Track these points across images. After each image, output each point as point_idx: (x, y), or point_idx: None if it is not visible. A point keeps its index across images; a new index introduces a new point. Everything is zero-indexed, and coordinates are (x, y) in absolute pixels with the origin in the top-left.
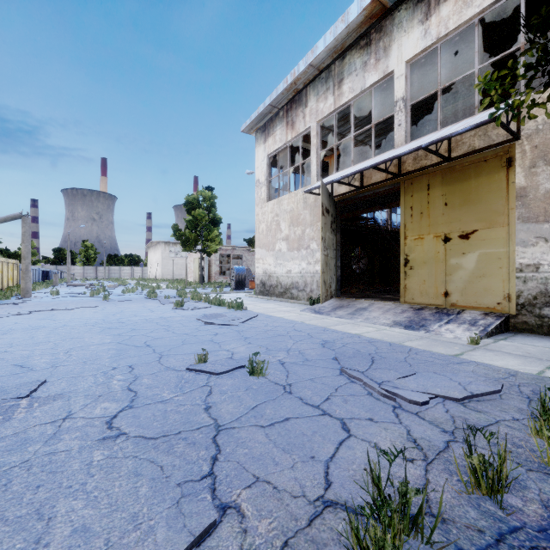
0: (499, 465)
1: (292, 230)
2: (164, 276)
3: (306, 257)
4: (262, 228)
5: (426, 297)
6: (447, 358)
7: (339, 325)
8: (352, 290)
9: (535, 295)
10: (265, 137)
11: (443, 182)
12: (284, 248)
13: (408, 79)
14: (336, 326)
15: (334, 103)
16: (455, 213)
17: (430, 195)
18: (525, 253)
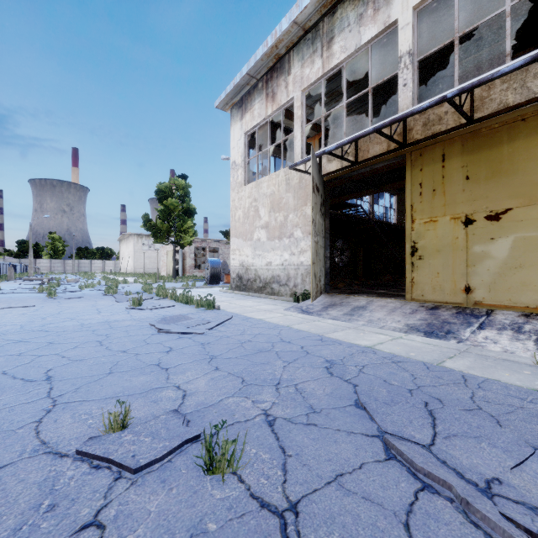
0: None
1: (273, 217)
2: (137, 269)
3: (289, 247)
4: (239, 215)
5: (440, 294)
6: None
7: (339, 331)
8: (339, 285)
9: None
10: (241, 113)
11: (464, 150)
12: (263, 237)
13: (415, 29)
14: (335, 332)
15: (323, 67)
16: (479, 188)
17: (445, 167)
18: None
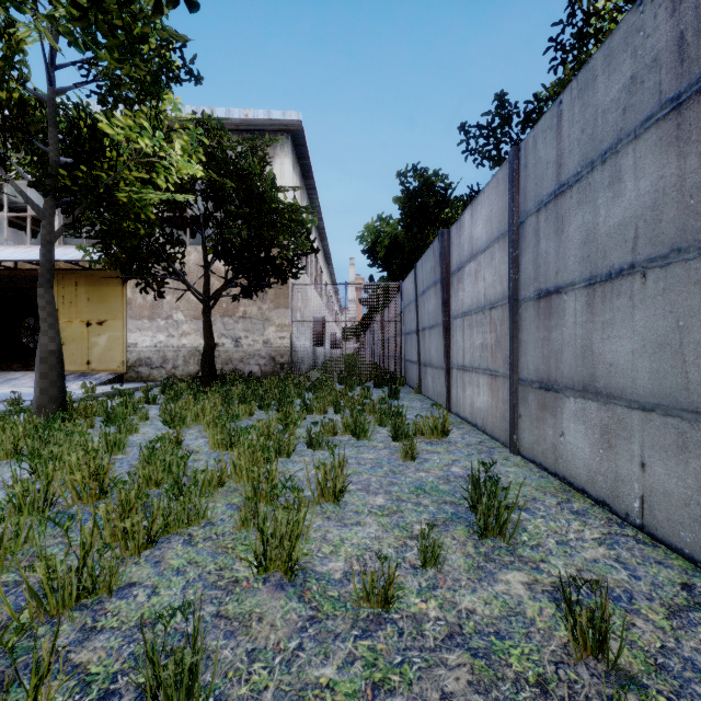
0: (19, 400)
1: None
2: None
3: None
4: None
5: (75, 366)
6: None
7: None
8: (14, 366)
9: (136, 360)
10: None
11: (87, 284)
12: None
13: None
14: None
15: None
16: (94, 307)
17: (78, 290)
18: (131, 336)
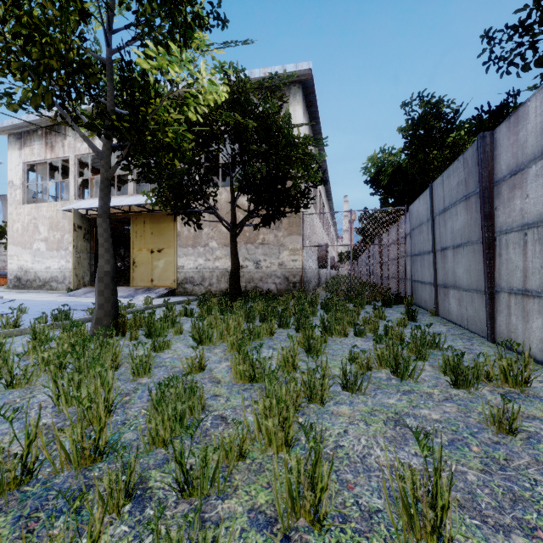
0: None
1: (52, 234)
2: None
3: (65, 256)
4: (17, 227)
5: (143, 283)
6: (126, 304)
7: (84, 300)
8: None
9: (183, 279)
10: (20, 145)
11: (151, 222)
12: (43, 248)
13: None
14: (81, 300)
15: (89, 148)
16: (156, 239)
17: (145, 227)
18: (180, 260)
